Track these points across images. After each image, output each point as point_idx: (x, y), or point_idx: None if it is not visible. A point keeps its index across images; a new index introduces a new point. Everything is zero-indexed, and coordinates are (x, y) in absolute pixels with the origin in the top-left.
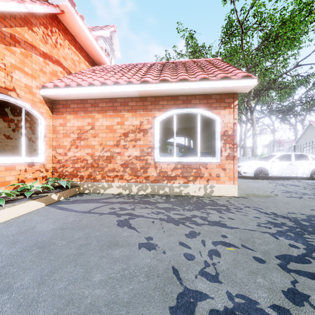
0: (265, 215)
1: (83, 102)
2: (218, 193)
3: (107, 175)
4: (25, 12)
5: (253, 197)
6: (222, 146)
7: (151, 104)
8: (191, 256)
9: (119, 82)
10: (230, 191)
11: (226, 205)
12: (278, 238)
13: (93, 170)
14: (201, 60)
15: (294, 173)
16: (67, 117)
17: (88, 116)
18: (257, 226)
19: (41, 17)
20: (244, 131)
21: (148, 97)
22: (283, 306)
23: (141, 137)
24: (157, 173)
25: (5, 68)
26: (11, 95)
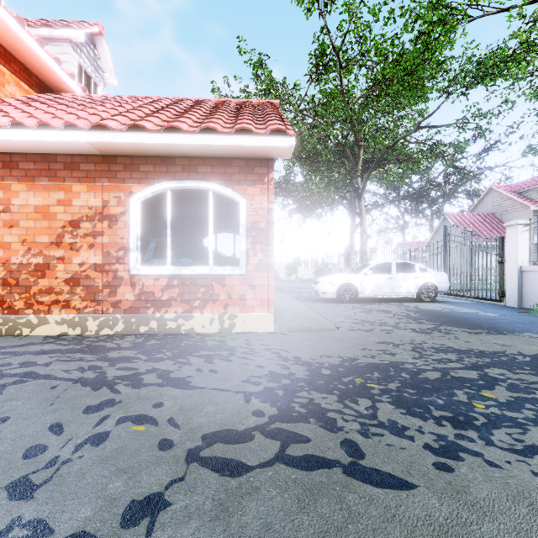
0: (279, 362)
1: None
2: (243, 327)
3: (37, 301)
4: None
5: (297, 333)
6: (249, 248)
7: (125, 169)
8: (42, 449)
9: (49, 123)
10: (263, 324)
11: (235, 348)
12: (251, 401)
13: (8, 291)
14: (243, 102)
15: (395, 292)
16: None
17: None
18: (240, 382)
19: None
20: (351, 227)
21: (119, 156)
22: (93, 533)
23: (105, 229)
24: (135, 296)
25: None
26: None
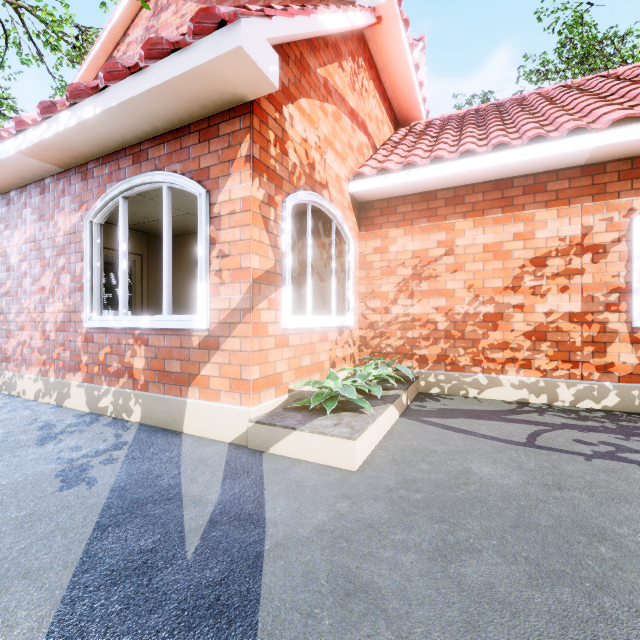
0: None
1: (426, 198)
2: None
3: (486, 358)
4: (336, 33)
5: None
6: None
7: (620, 178)
8: None
9: (546, 134)
10: None
11: None
12: None
13: (451, 345)
14: None
15: None
16: (390, 235)
17: (438, 228)
18: None
19: (348, 41)
20: None
21: (610, 162)
22: None
23: (586, 265)
24: (639, 358)
25: (319, 146)
26: (324, 196)
